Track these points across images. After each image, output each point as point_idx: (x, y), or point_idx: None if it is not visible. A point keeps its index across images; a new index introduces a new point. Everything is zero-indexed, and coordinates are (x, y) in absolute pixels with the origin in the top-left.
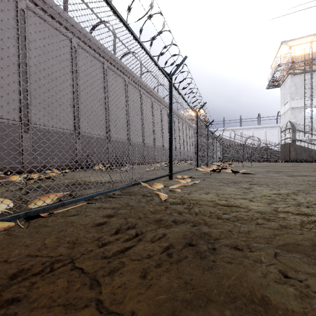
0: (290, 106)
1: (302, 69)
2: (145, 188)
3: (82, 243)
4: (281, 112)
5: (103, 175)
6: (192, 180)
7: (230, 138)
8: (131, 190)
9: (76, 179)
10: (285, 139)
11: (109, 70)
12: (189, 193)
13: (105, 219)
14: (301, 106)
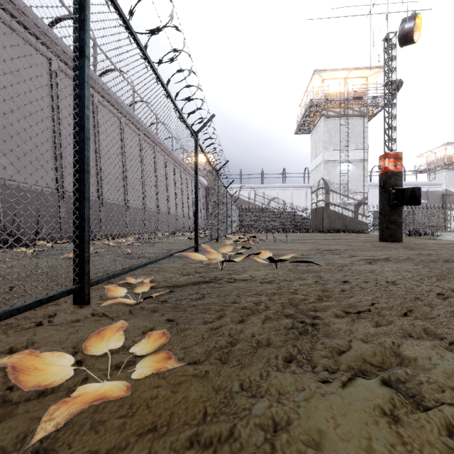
0: (323, 158)
1: (337, 112)
2: None
3: None
4: (312, 167)
5: None
6: (161, 303)
7: (250, 200)
8: None
9: None
10: (317, 203)
11: None
12: None
13: None
14: (335, 159)
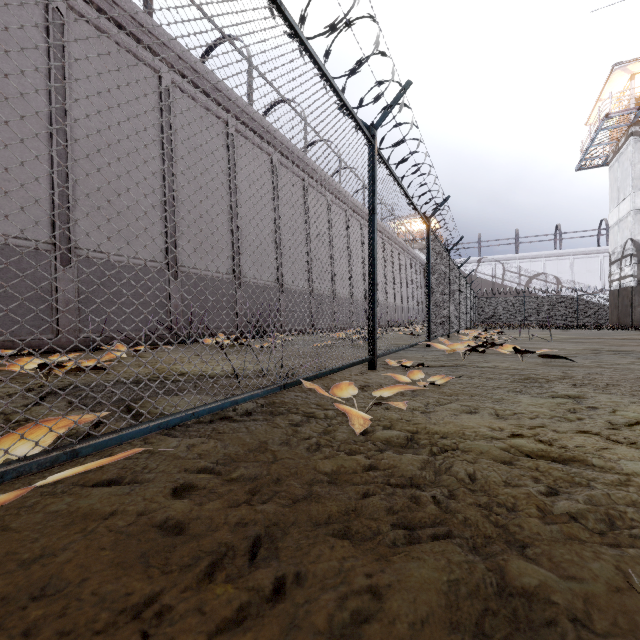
0: (633, 206)
1: None
2: (312, 394)
3: (77, 634)
4: (611, 221)
5: (222, 357)
6: (424, 372)
7: (494, 279)
8: (277, 398)
9: (160, 367)
10: (621, 280)
11: (240, 137)
12: (426, 410)
13: (190, 506)
14: None
